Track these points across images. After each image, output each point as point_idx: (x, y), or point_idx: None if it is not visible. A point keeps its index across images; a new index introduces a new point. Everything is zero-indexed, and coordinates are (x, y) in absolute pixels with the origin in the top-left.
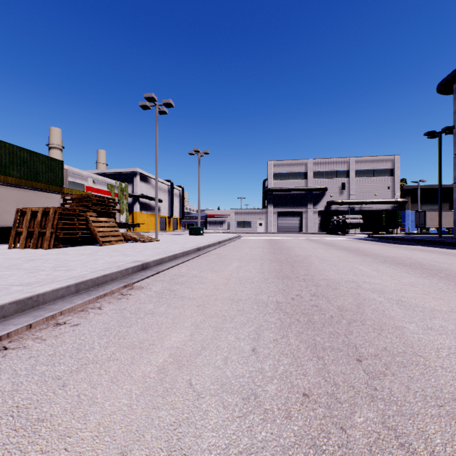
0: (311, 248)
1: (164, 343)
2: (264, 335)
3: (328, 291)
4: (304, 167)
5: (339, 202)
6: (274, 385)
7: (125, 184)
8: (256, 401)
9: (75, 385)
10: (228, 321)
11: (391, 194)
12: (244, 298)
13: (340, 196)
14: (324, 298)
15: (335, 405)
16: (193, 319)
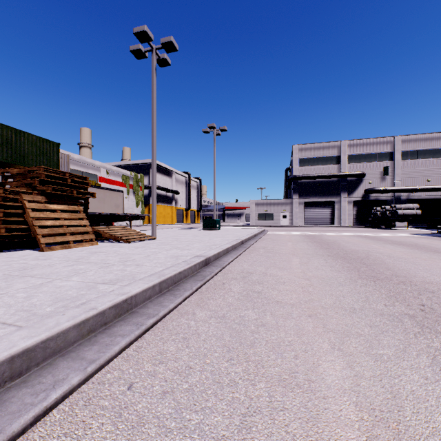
0: (411, 257)
1: None
2: None
3: None
4: (336, 150)
5: (381, 190)
6: None
7: (140, 176)
8: None
9: None
10: None
11: None
12: None
13: (381, 182)
14: None
15: None
16: None
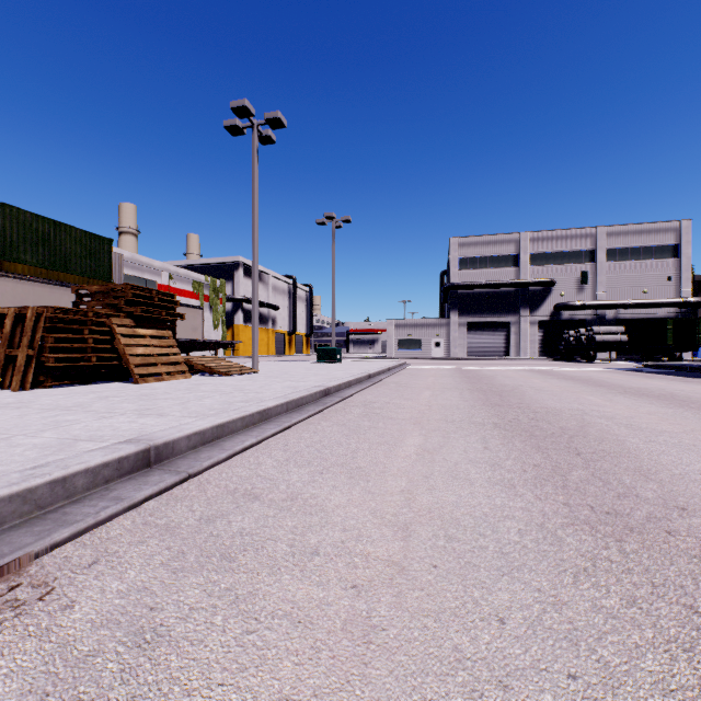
0: (560, 390)
1: None
2: None
3: None
4: (513, 246)
5: (577, 305)
6: None
7: (220, 282)
8: None
9: None
10: None
11: (674, 289)
12: None
13: (578, 294)
14: None
15: None
16: None
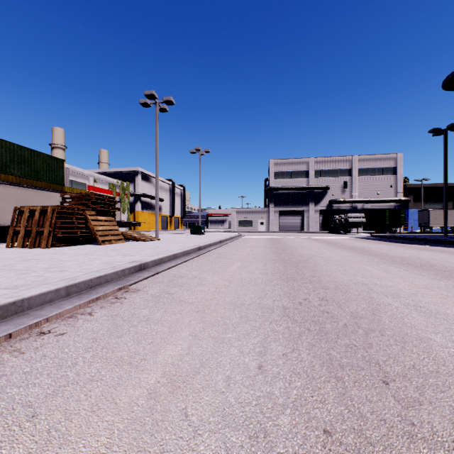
0: (314, 247)
1: (158, 358)
2: (272, 349)
3: (338, 294)
4: (306, 165)
5: (341, 201)
6: (287, 417)
7: (126, 183)
8: (266, 441)
9: (47, 415)
10: (230, 330)
11: (394, 192)
12: (248, 303)
13: (342, 195)
14: (334, 302)
15: (365, 448)
16: (191, 328)
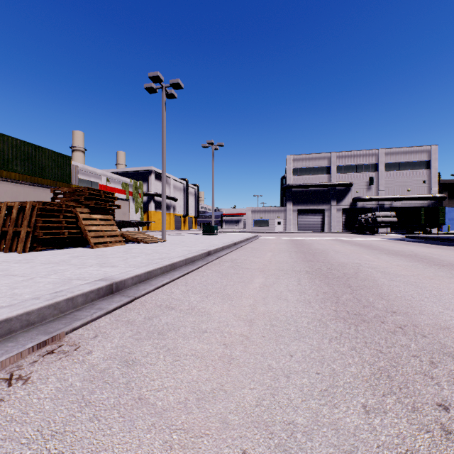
0: (350, 252)
1: None
2: None
3: None
4: (327, 161)
5: (366, 199)
6: None
7: (139, 183)
8: None
9: None
10: None
11: (427, 189)
12: (302, 423)
13: (367, 192)
14: None
15: None
16: None
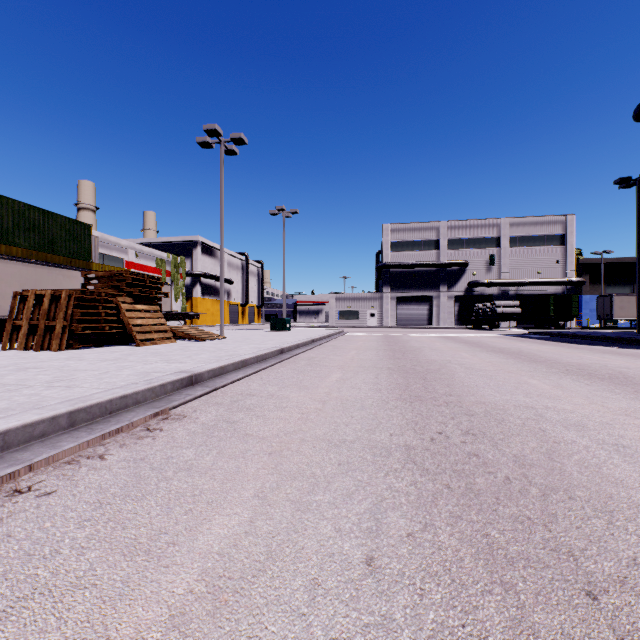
0: (448, 350)
1: (197, 542)
2: (389, 524)
3: (491, 424)
4: (435, 232)
5: (486, 283)
6: None
7: (180, 259)
8: None
9: None
10: (321, 488)
11: (561, 271)
12: (350, 439)
13: (487, 274)
14: (486, 438)
15: None
16: (258, 483)
